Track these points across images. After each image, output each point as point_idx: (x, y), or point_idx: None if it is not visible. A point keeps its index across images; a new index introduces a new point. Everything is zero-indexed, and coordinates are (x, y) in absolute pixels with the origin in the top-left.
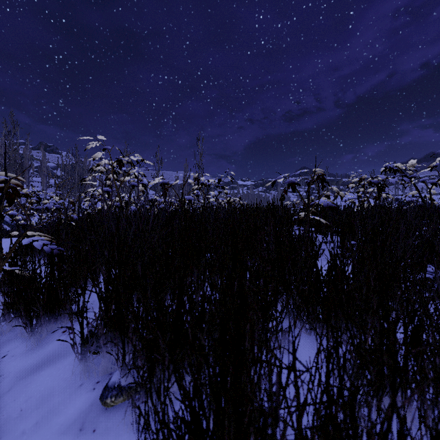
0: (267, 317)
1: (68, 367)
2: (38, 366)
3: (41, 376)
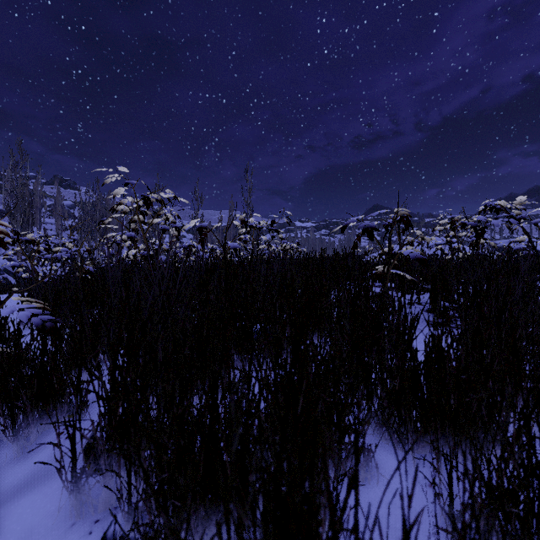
0: (356, 478)
1: (58, 493)
2: (19, 488)
3: (20, 506)
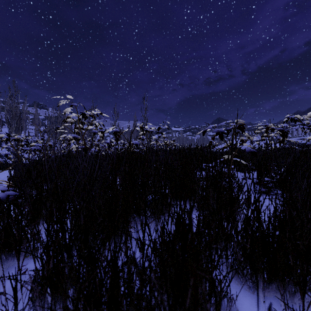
0: None
1: None
2: None
3: None
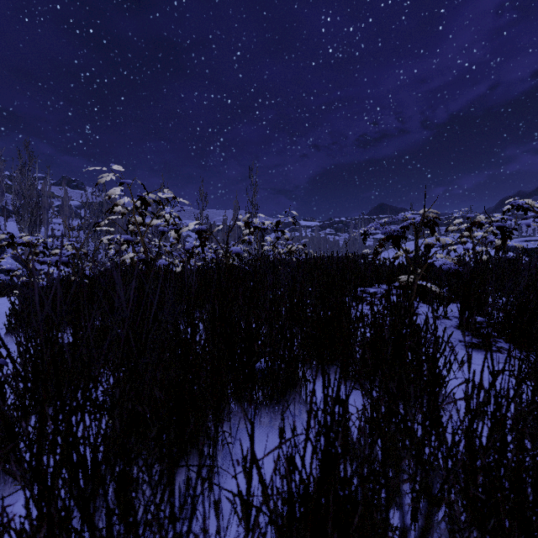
0: None
1: None
2: None
3: None
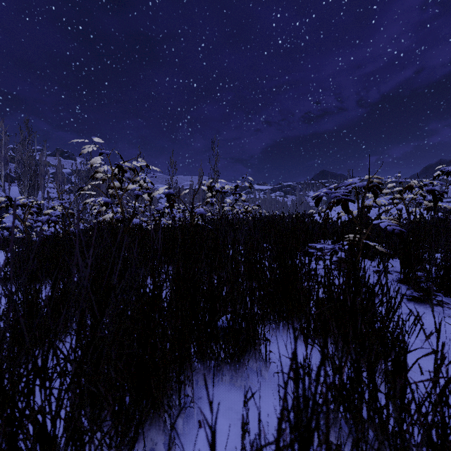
0: None
1: None
2: None
3: None
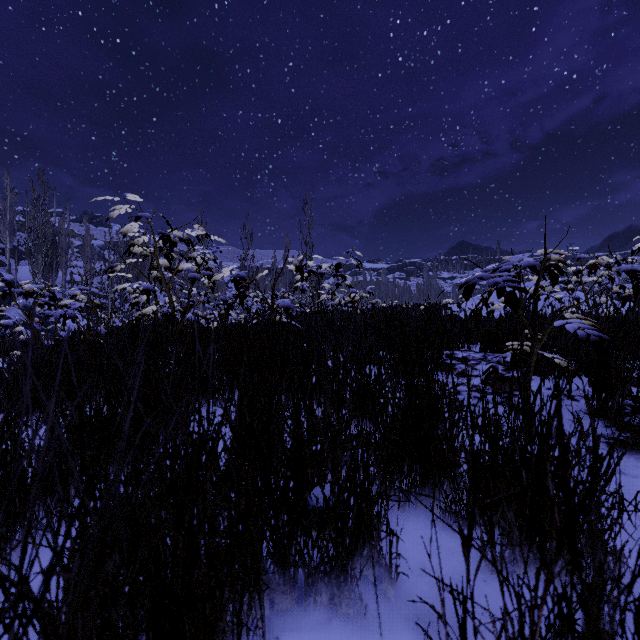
0: None
1: None
2: None
3: None
